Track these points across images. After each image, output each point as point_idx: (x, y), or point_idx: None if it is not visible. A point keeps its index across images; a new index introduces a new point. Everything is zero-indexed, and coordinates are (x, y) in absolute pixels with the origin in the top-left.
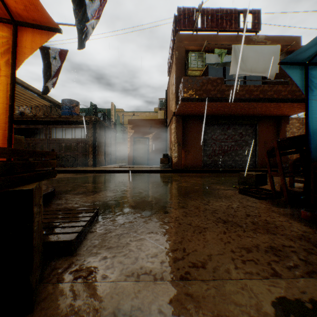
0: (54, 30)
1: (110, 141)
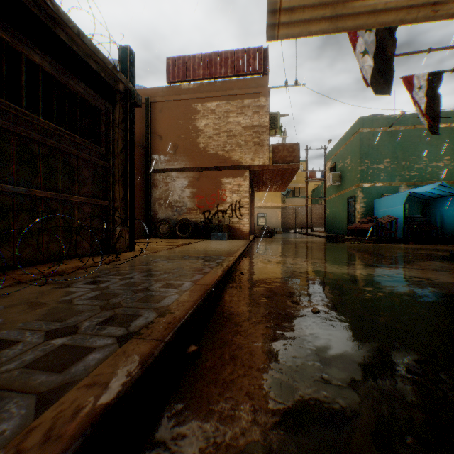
0: None
1: None
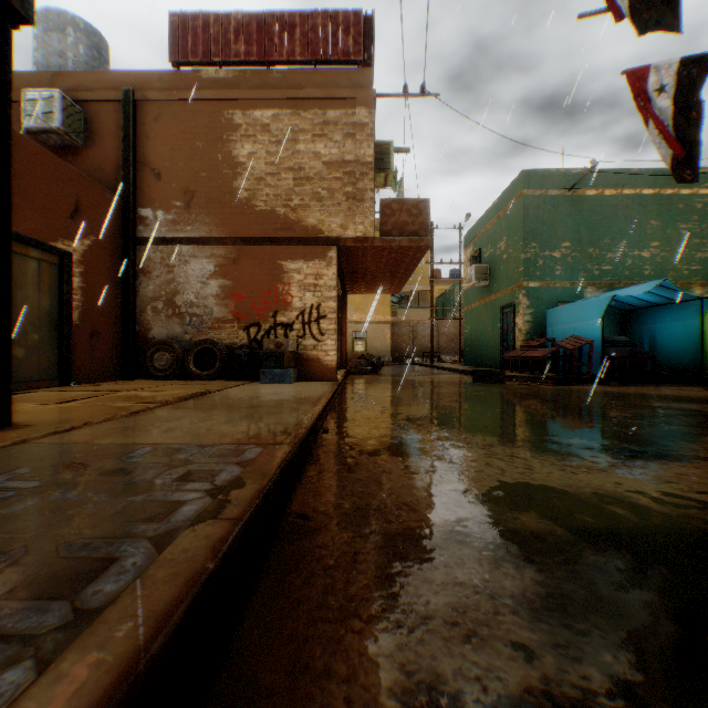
0: None
1: None
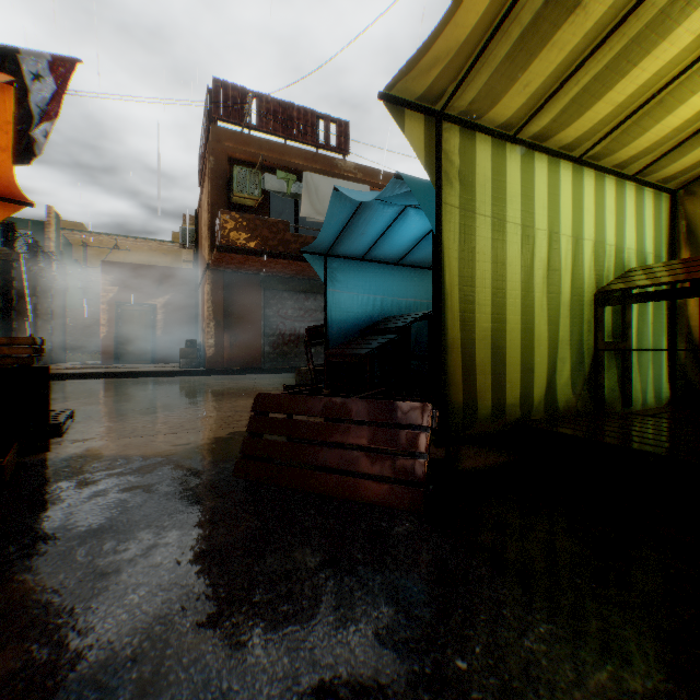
0: (27, 204)
1: (51, 309)
